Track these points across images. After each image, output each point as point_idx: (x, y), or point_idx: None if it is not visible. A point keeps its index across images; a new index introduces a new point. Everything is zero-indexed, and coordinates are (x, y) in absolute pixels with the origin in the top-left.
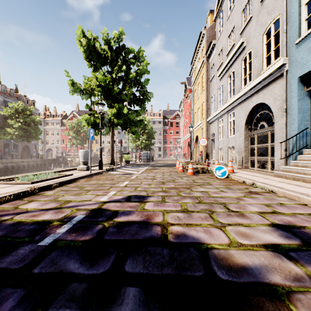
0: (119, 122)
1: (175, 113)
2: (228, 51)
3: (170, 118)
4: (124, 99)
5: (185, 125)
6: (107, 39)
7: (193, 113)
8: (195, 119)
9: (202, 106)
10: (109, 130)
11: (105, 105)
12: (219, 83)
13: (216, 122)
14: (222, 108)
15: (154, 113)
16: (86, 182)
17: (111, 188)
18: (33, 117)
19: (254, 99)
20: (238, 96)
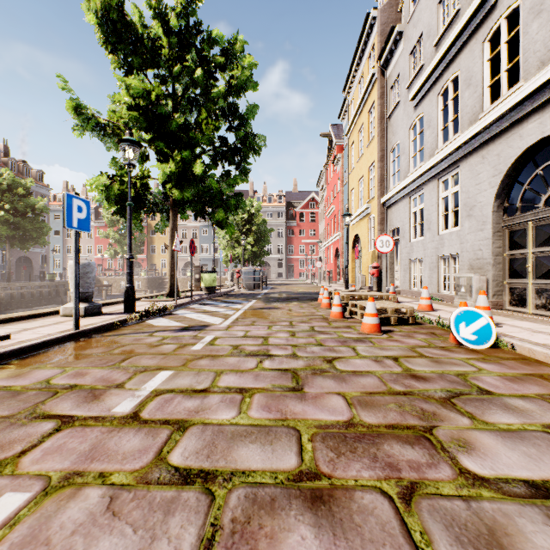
0: (185, 197)
1: (309, 196)
2: (441, 33)
3: (299, 205)
4: (197, 143)
5: (330, 216)
6: (157, 4)
7: (348, 190)
8: (352, 203)
9: (370, 172)
10: (167, 219)
11: (141, 146)
12: (412, 115)
13: (406, 202)
14: (425, 168)
15: (269, 197)
16: (9, 378)
17: (48, 438)
18: (30, 200)
19: (530, 129)
20: (477, 130)
